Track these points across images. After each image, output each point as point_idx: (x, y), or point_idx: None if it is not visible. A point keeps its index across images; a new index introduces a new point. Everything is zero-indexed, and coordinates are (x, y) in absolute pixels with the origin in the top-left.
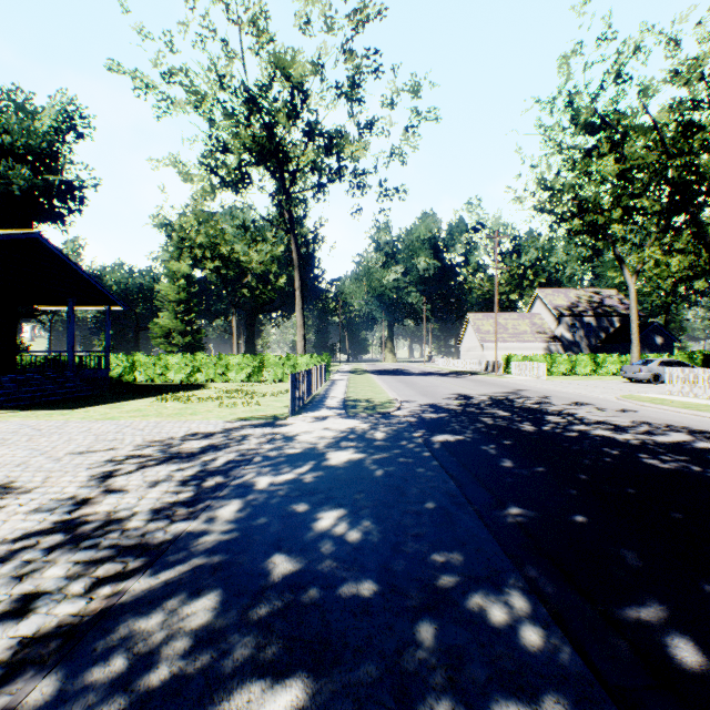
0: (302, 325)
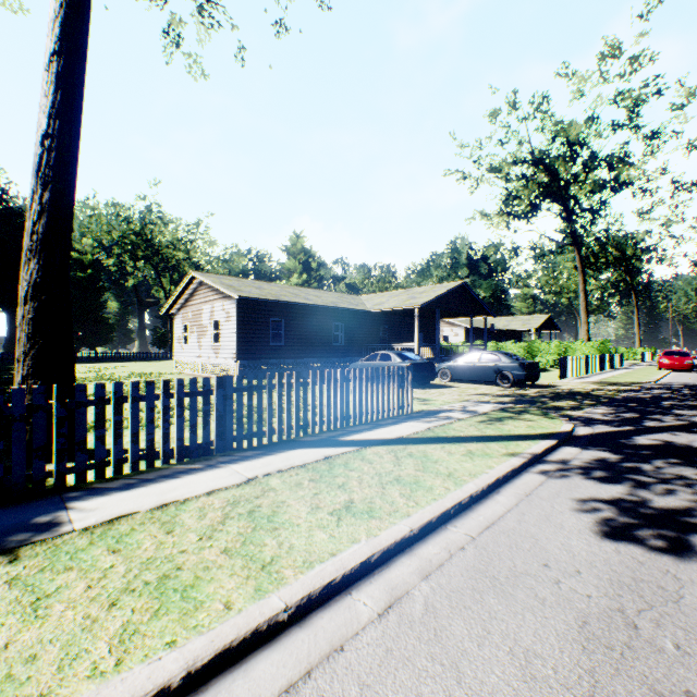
0: (637, 333)
